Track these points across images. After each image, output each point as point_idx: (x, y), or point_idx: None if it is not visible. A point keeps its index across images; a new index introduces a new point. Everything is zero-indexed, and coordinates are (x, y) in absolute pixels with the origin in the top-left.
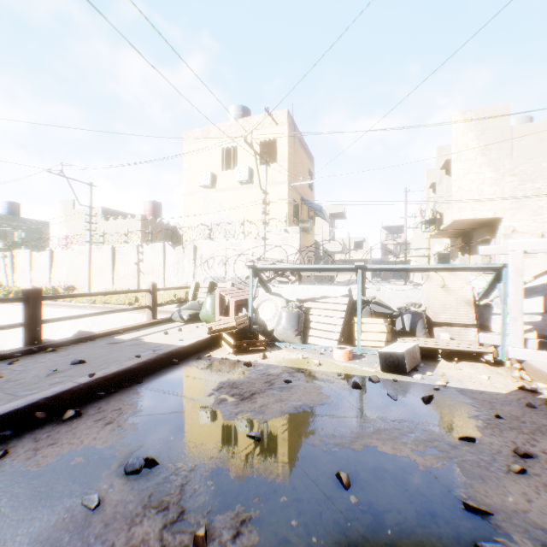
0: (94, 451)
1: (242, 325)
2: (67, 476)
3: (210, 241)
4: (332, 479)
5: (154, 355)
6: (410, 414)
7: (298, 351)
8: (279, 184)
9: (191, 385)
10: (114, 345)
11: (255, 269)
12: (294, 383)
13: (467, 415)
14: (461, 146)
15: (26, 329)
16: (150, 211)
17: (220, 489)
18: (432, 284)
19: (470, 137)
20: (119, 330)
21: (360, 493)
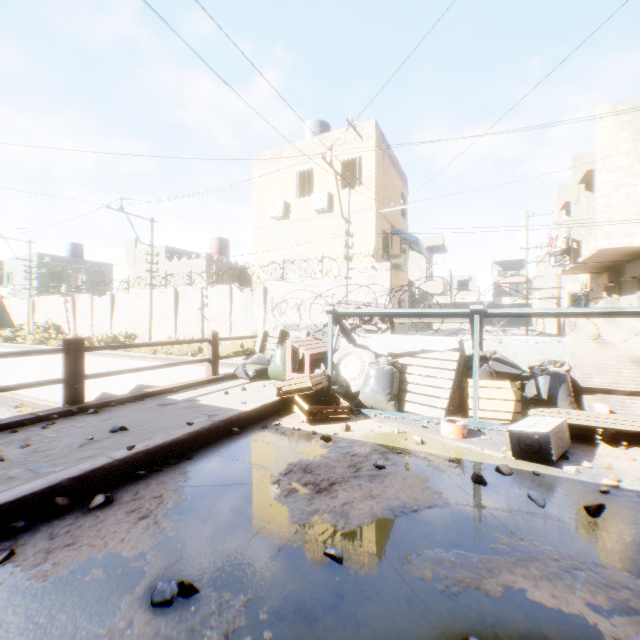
0: (118, 561)
1: (319, 385)
2: (77, 600)
3: (283, 282)
4: None
5: (209, 422)
6: (570, 534)
7: (392, 422)
8: (365, 211)
9: (252, 466)
10: (165, 407)
11: (335, 315)
12: (388, 469)
13: None
14: (608, 151)
15: (66, 386)
16: (217, 249)
17: None
18: (578, 334)
19: (622, 137)
20: (173, 388)
21: None
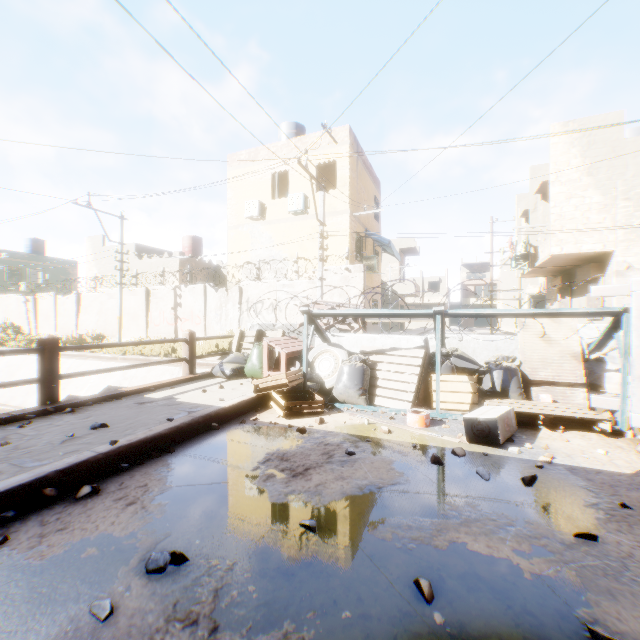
0: (110, 540)
1: (294, 382)
2: (76, 573)
3: (258, 282)
4: (410, 588)
5: (189, 418)
6: (507, 500)
7: (363, 415)
8: (340, 214)
9: (232, 456)
10: (143, 405)
11: (310, 315)
12: (358, 455)
13: (583, 503)
14: (561, 165)
15: (41, 385)
16: (190, 248)
17: (264, 597)
18: (528, 333)
19: (573, 153)
20: (150, 387)
21: (447, 609)
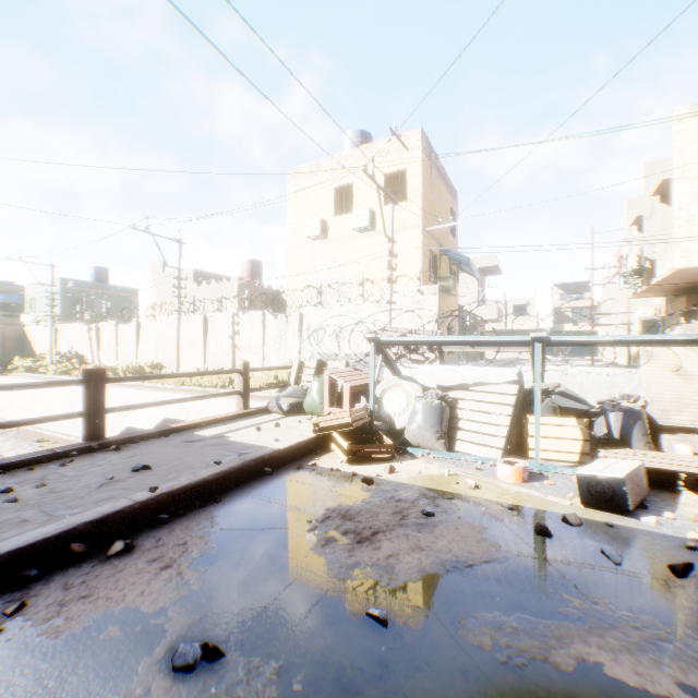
0: (136, 617)
1: (359, 421)
2: (90, 661)
3: (320, 307)
4: None
5: (238, 461)
6: (652, 597)
7: (442, 463)
8: (410, 229)
9: (285, 511)
10: (191, 444)
11: (377, 343)
12: (438, 517)
13: None
14: (687, 157)
15: (86, 420)
16: (249, 272)
17: None
18: (655, 365)
19: None
20: (200, 423)
21: None
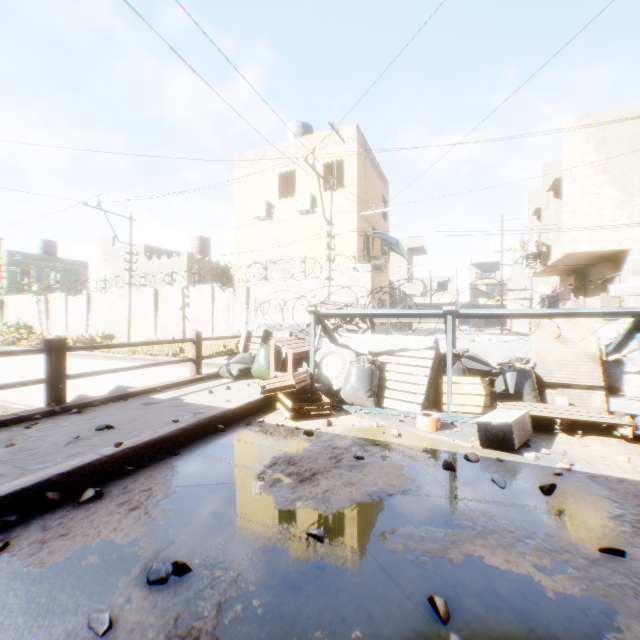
0: (112, 547)
1: (302, 383)
2: (75, 582)
3: (265, 282)
4: (424, 606)
5: (194, 419)
6: (525, 510)
7: (371, 417)
8: (347, 213)
9: (237, 460)
10: (150, 406)
11: (317, 315)
12: (367, 460)
13: (606, 514)
14: (574, 161)
15: (48, 386)
16: (198, 248)
17: (269, 613)
18: (542, 333)
19: (587, 149)
20: (156, 387)
21: (464, 631)
